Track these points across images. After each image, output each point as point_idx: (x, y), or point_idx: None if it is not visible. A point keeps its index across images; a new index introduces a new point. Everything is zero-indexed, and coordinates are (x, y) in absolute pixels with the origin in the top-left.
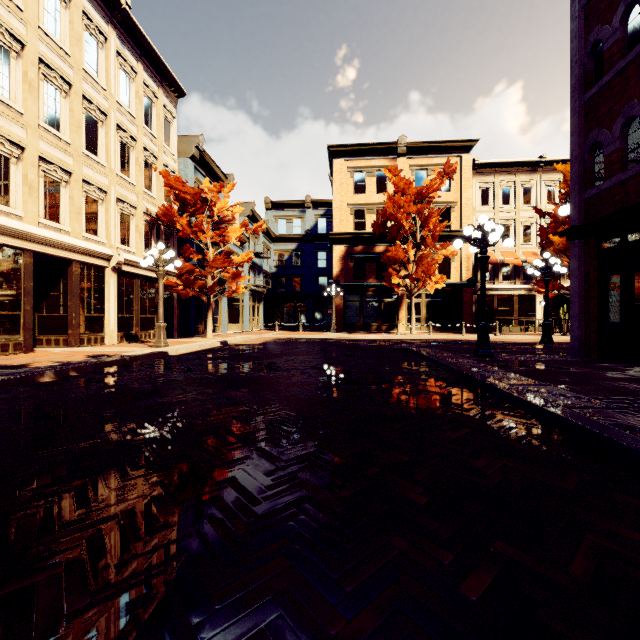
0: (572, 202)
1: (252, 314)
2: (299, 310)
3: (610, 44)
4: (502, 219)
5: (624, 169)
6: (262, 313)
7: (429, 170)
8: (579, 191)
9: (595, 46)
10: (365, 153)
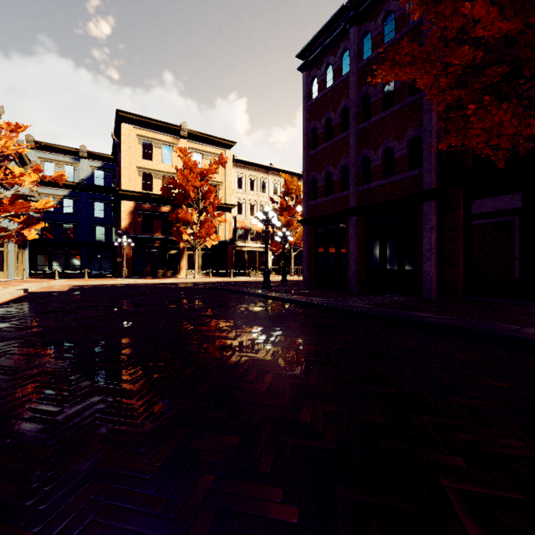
0: (304, 205)
1: (16, 261)
2: (72, 257)
3: (320, 132)
4: (250, 200)
5: (325, 195)
6: (27, 260)
7: (204, 155)
8: (307, 201)
9: (313, 129)
10: (153, 126)
